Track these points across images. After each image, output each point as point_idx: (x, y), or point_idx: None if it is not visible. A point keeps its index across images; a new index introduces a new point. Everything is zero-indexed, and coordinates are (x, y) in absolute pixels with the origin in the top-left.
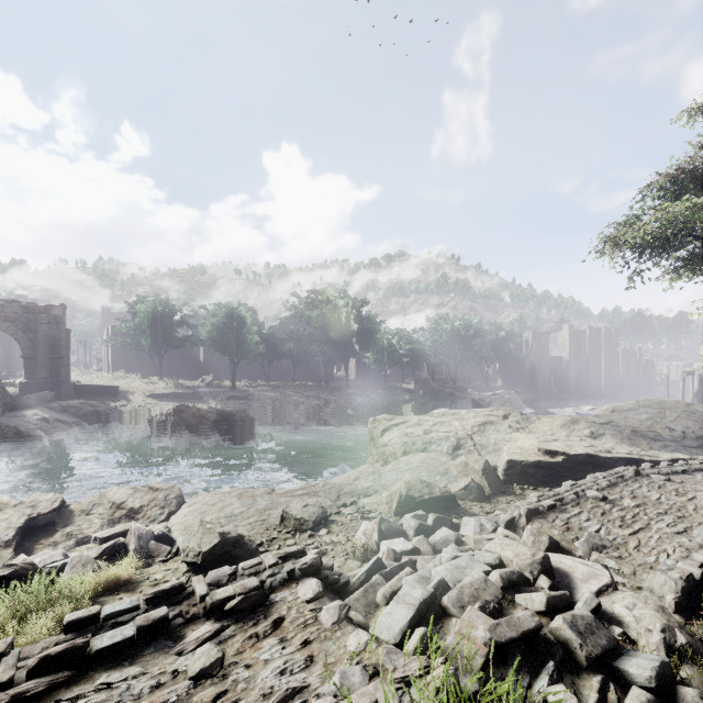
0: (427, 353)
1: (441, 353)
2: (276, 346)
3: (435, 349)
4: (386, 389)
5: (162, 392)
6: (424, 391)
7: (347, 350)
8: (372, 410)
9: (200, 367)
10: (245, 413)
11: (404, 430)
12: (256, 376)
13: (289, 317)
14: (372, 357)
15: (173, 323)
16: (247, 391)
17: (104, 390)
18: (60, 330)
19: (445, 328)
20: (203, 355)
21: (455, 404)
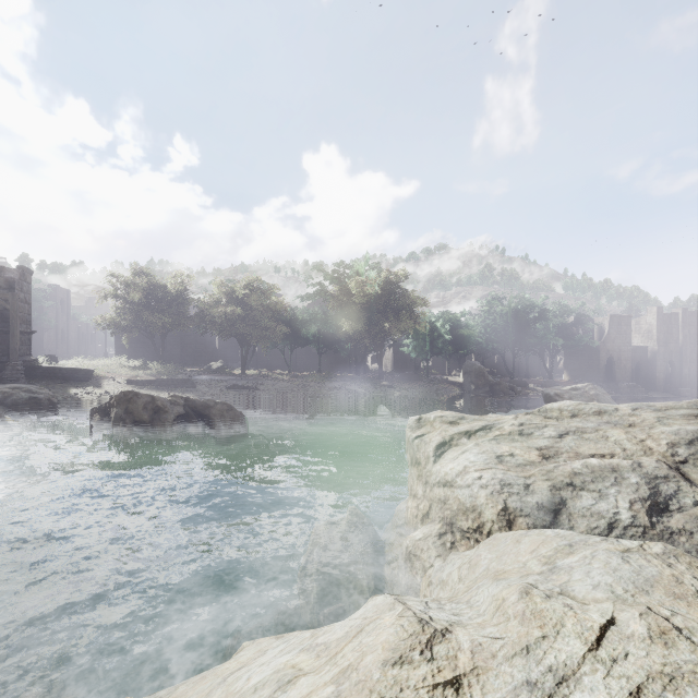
0: (478, 340)
1: (494, 340)
2: (298, 330)
3: (488, 336)
4: (428, 381)
5: (148, 379)
6: (477, 384)
7: (381, 333)
8: (412, 406)
9: (215, 354)
10: (227, 405)
11: (491, 446)
12: (279, 366)
13: (311, 295)
14: (412, 344)
15: (173, 299)
16: (256, 380)
17: (71, 374)
18: (4, 293)
19: (500, 310)
20: (219, 341)
21: (516, 401)
